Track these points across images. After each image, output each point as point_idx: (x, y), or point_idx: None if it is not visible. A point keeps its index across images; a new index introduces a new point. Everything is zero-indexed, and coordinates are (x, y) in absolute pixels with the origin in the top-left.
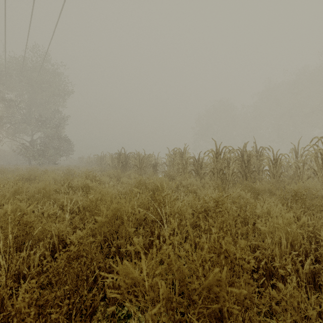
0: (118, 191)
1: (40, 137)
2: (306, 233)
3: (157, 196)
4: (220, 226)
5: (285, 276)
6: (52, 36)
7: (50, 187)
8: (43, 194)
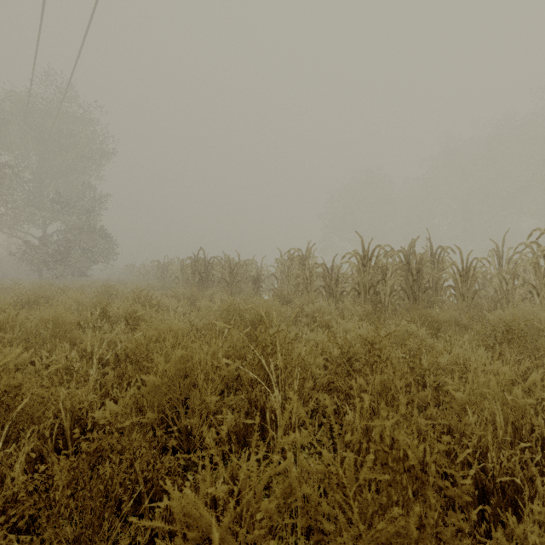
0: (191, 323)
1: (58, 230)
2: (541, 406)
3: (260, 333)
4: (378, 391)
5: (508, 490)
6: (79, 55)
7: (66, 318)
8: (53, 330)
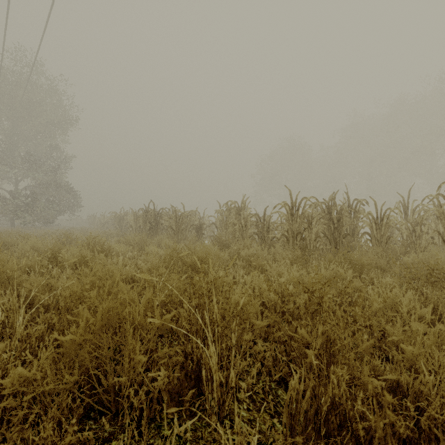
0: (138, 267)
1: (28, 186)
2: None
3: (196, 281)
4: (321, 344)
5: None
6: (44, 32)
7: (8, 264)
8: None
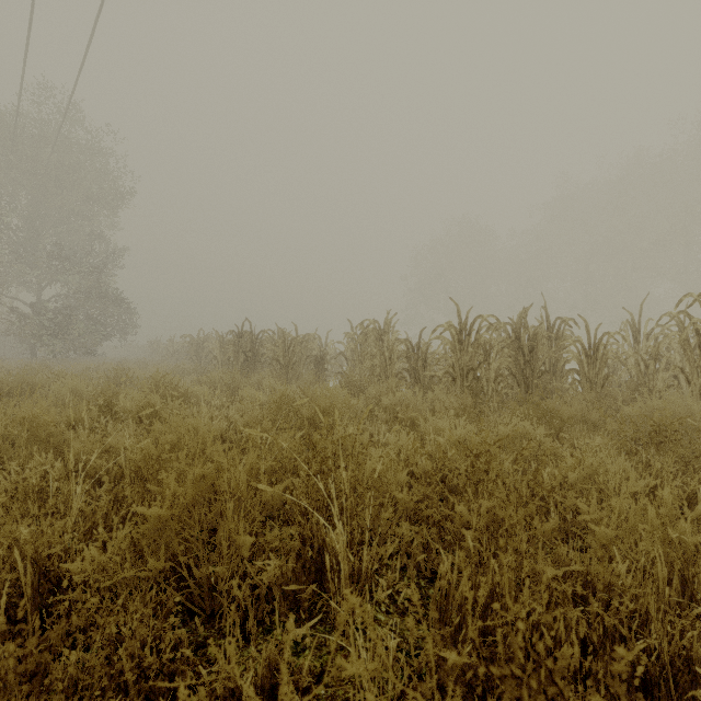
0: (230, 420)
1: (57, 295)
2: None
3: (318, 440)
4: (485, 524)
5: (681, 680)
6: (83, 62)
7: (50, 416)
8: (30, 432)
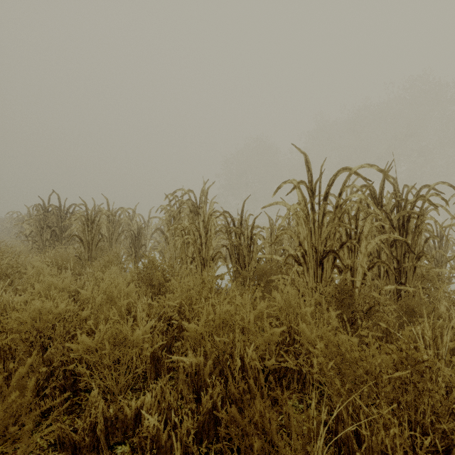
0: None
1: None
2: None
3: None
4: None
5: None
6: None
7: None
8: None
